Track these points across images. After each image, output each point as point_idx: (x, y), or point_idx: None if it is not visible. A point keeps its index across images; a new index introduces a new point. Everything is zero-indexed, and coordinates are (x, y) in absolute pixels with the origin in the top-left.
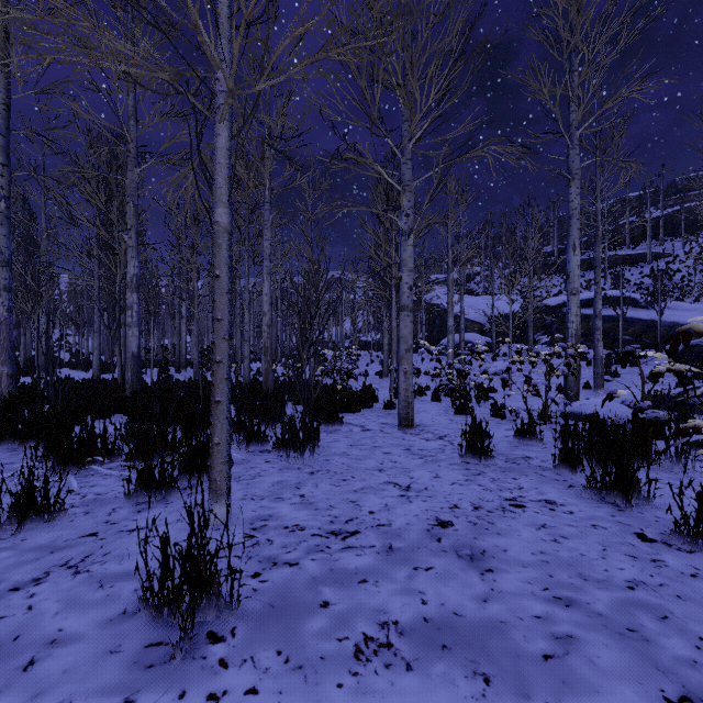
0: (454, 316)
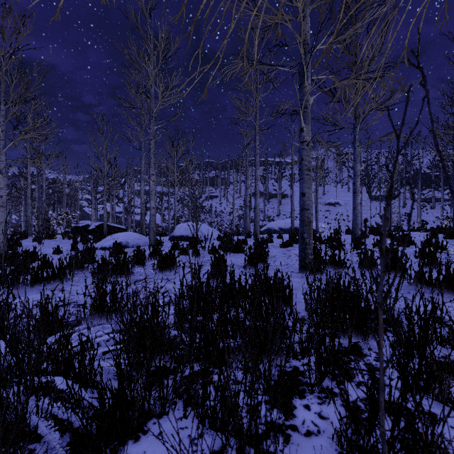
0: (86, 213)
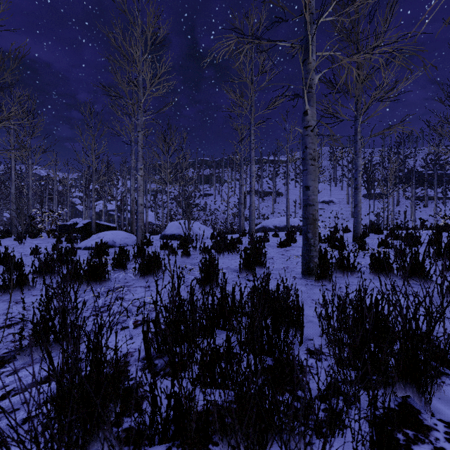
0: (79, 211)
